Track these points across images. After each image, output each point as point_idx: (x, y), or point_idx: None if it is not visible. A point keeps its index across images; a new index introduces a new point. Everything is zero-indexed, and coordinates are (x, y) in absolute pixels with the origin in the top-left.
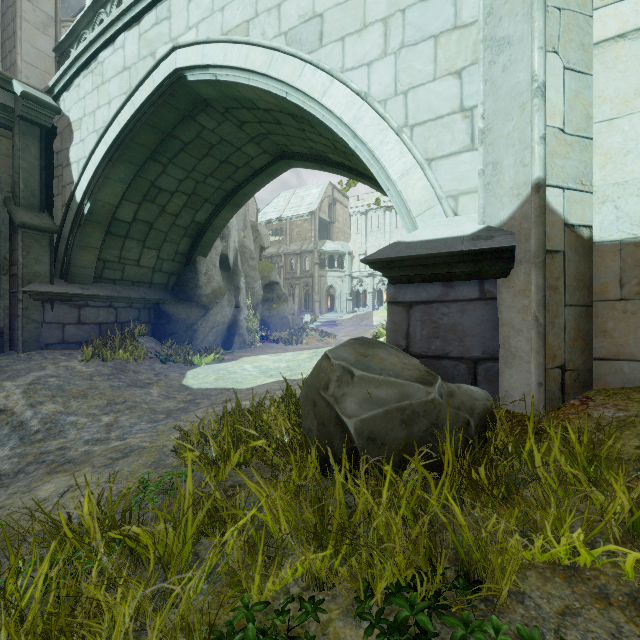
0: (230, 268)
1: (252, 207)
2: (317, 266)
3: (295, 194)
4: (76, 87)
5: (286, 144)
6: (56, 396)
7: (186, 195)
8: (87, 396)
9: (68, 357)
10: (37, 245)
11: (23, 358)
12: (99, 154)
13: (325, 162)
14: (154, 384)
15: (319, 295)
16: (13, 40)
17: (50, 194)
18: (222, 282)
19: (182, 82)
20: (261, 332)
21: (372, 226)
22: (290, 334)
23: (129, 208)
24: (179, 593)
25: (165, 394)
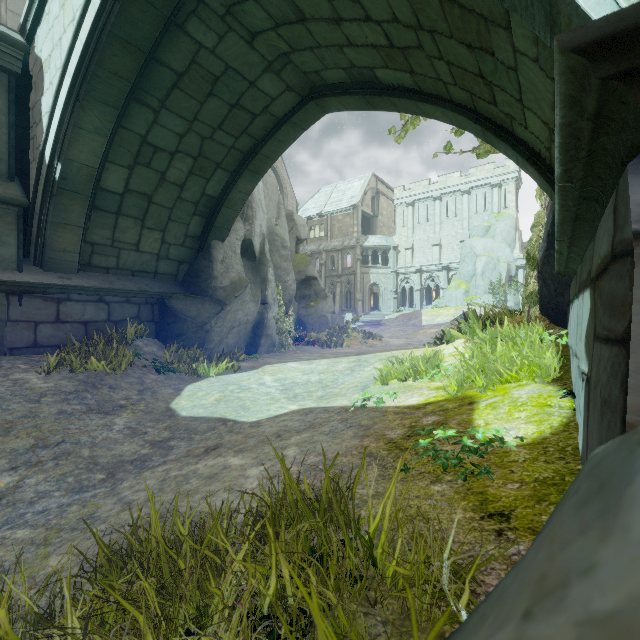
0: (256, 257)
1: (291, 203)
2: (359, 262)
3: (336, 188)
4: (46, 16)
5: (316, 69)
6: None
7: (191, 157)
8: (10, 431)
9: (32, 366)
10: None
11: None
12: (64, 93)
13: (372, 90)
14: (128, 407)
15: (361, 293)
16: None
17: (25, 161)
18: (243, 272)
19: None
20: (297, 333)
21: (419, 218)
22: (329, 335)
23: (117, 174)
24: None
25: (133, 426)
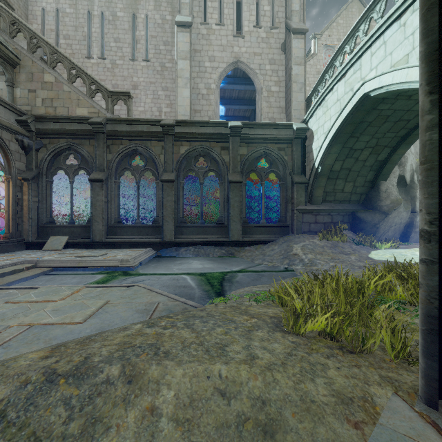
0: (406, 184)
1: None
2: None
3: None
4: (315, 115)
5: None
6: (311, 252)
7: (371, 148)
8: (322, 254)
9: (312, 238)
10: (300, 189)
11: (296, 237)
12: (325, 144)
13: None
14: (352, 254)
15: None
16: (290, 103)
17: (304, 166)
18: (398, 195)
19: (367, 98)
20: None
21: None
22: None
23: (338, 164)
24: (362, 280)
25: (358, 259)
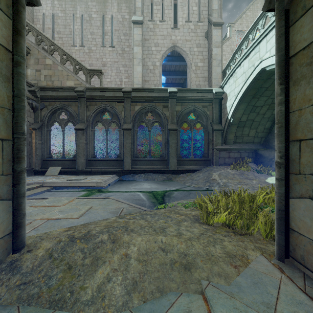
0: None
1: None
2: None
3: None
4: (228, 83)
5: None
6: (225, 178)
7: (268, 105)
8: (233, 179)
9: (226, 168)
10: (218, 134)
11: (215, 167)
12: (235, 103)
13: None
14: (254, 179)
15: None
16: (211, 74)
17: (221, 118)
18: None
19: (264, 71)
20: None
21: None
22: None
23: (245, 116)
24: (254, 195)
25: (258, 183)
